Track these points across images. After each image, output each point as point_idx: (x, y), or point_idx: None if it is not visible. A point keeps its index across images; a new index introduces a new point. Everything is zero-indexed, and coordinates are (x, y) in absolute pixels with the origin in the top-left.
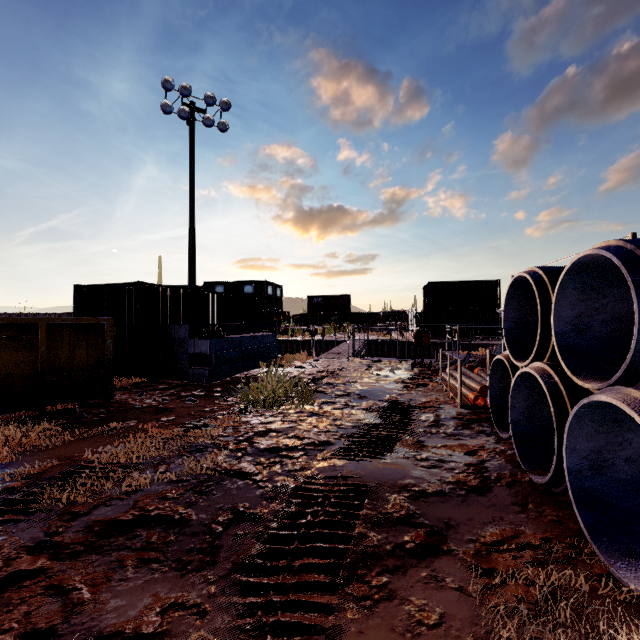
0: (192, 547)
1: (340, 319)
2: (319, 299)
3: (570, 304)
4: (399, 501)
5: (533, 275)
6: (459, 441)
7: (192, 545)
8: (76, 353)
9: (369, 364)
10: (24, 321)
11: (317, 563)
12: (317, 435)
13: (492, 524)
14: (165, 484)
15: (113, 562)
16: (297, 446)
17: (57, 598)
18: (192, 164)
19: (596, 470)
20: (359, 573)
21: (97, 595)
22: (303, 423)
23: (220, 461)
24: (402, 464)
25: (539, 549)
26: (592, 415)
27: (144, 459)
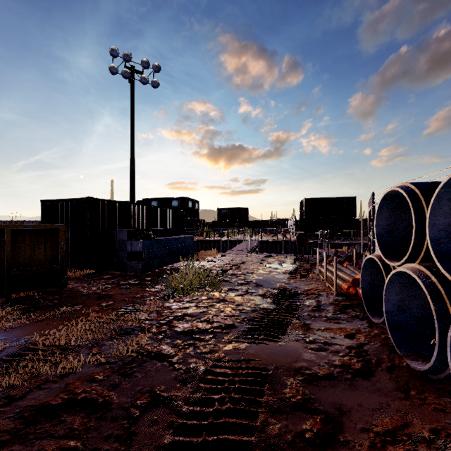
0: (110, 434)
1: (240, 225)
2: (225, 210)
3: (444, 213)
4: (295, 385)
5: (406, 189)
6: (338, 324)
7: (110, 431)
8: (36, 252)
9: (262, 258)
10: None
11: None
12: (224, 319)
13: (380, 411)
14: (95, 366)
15: None
16: (207, 329)
17: None
18: (132, 111)
19: None
20: None
21: None
22: (213, 308)
23: (144, 343)
24: (294, 347)
25: (434, 446)
26: None
27: (81, 341)
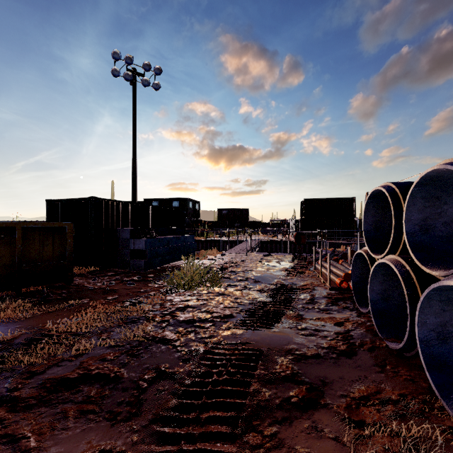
0: (122, 400)
1: (241, 225)
2: (226, 211)
3: (418, 210)
4: (285, 362)
5: (387, 188)
6: (329, 315)
7: (122, 398)
8: (45, 249)
9: (262, 257)
10: (5, 225)
11: (220, 416)
12: (223, 310)
13: (359, 382)
14: (105, 348)
15: (58, 413)
16: (207, 318)
17: (8, 446)
18: (134, 113)
19: (442, 340)
20: (254, 424)
21: (41, 443)
22: (212, 301)
23: (149, 330)
24: (287, 333)
25: (399, 404)
26: (440, 296)
27: (91, 328)
